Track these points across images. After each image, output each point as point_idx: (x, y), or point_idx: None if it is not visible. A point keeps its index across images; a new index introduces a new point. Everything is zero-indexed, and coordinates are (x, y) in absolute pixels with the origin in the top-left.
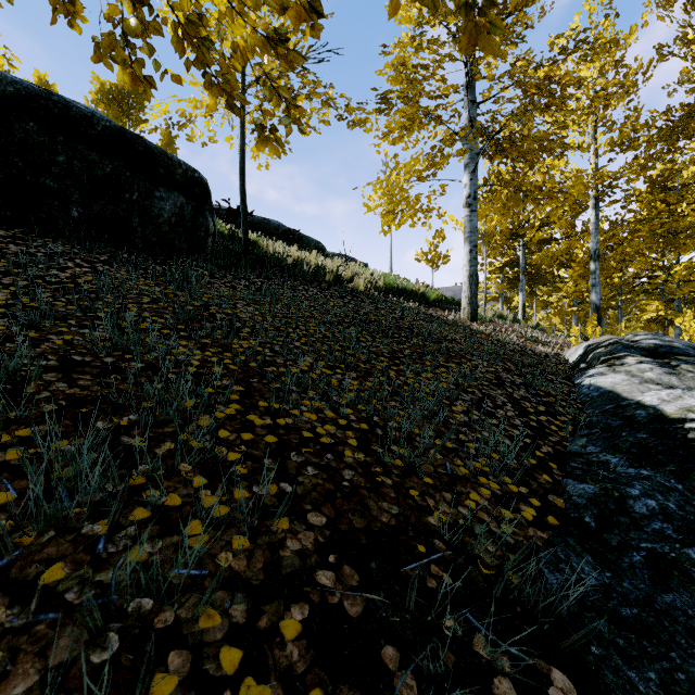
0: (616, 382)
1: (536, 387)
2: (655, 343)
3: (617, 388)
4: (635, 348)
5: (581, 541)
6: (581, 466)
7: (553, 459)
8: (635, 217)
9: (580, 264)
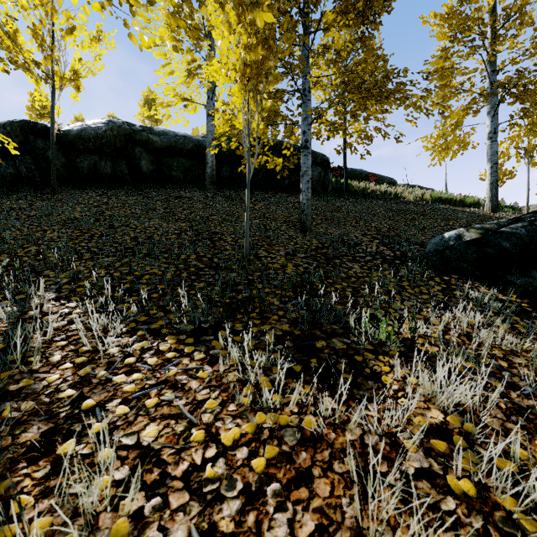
0: None
1: None
2: None
3: None
4: None
5: None
6: None
7: None
8: None
9: None
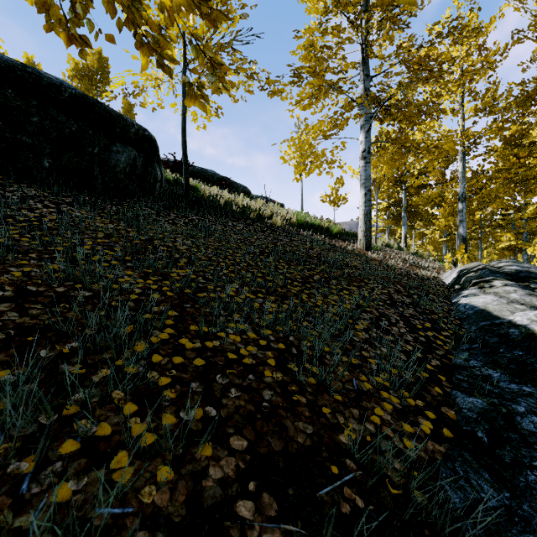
0: (487, 302)
1: (422, 306)
2: (516, 269)
3: (489, 307)
4: (500, 273)
5: (476, 456)
6: (466, 379)
7: (441, 372)
8: (494, 168)
9: (449, 204)
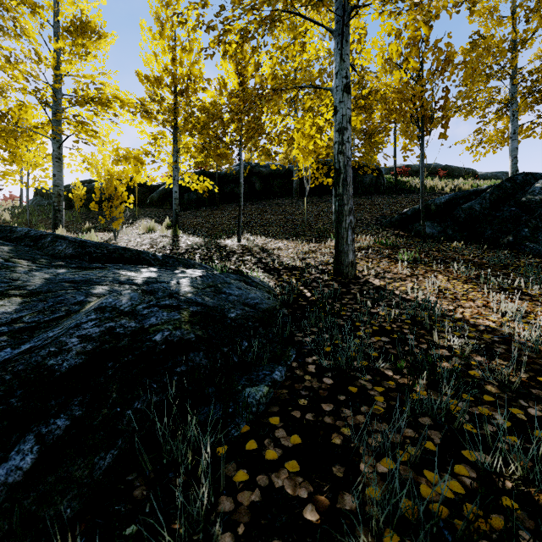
0: None
1: None
2: None
3: None
4: None
5: None
6: None
7: None
8: None
9: None
